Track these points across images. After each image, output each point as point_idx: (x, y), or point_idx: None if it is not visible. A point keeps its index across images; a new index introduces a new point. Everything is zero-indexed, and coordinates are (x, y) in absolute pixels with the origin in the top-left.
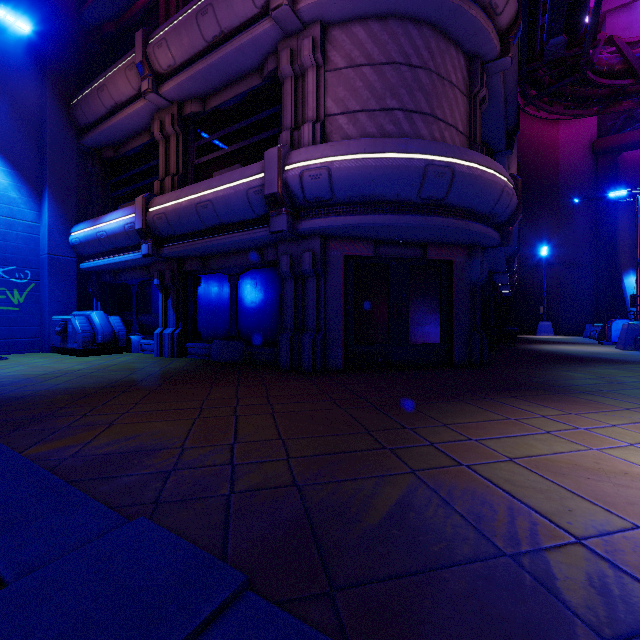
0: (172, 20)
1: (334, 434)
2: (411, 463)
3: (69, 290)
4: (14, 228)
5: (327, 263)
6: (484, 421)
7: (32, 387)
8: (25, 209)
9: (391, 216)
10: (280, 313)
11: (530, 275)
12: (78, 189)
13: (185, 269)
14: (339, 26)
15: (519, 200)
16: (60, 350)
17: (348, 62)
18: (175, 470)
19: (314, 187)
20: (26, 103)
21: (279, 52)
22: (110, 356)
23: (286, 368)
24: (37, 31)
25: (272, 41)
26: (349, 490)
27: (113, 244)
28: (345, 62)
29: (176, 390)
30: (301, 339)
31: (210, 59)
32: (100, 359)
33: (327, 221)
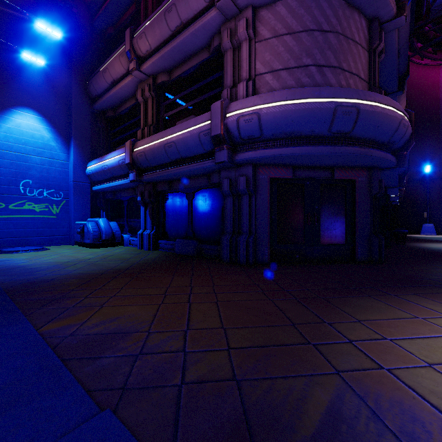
0: (149, 19)
1: (265, 325)
2: (334, 362)
3: (86, 204)
4: (53, 165)
5: (257, 184)
6: (394, 319)
7: (58, 272)
8: (60, 153)
9: (307, 147)
10: (222, 220)
11: (415, 188)
12: (91, 138)
13: (157, 189)
14: (266, 7)
15: (413, 130)
16: (80, 244)
17: (273, 33)
18: (141, 354)
19: (247, 128)
20: (60, 84)
21: (221, 32)
22: (110, 248)
23: (227, 261)
24: (67, 38)
25: (216, 25)
26: (281, 390)
27: (112, 174)
28: (270, 34)
29: (149, 278)
30: (237, 240)
31: (174, 43)
32: (103, 251)
33: (257, 153)
